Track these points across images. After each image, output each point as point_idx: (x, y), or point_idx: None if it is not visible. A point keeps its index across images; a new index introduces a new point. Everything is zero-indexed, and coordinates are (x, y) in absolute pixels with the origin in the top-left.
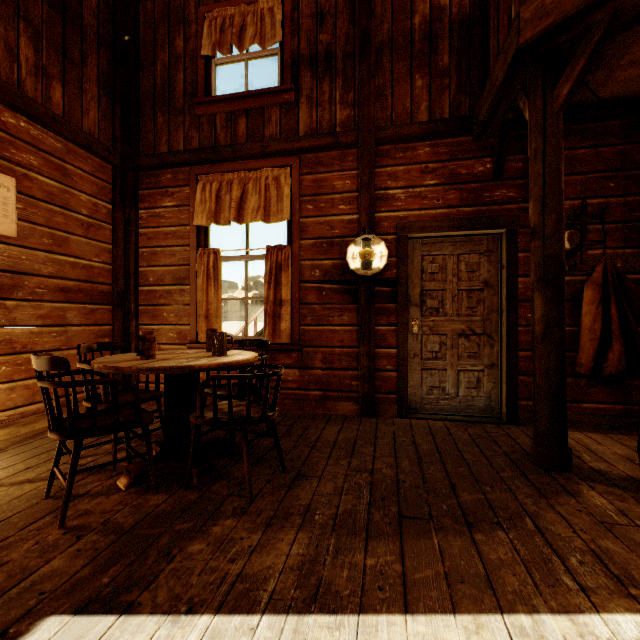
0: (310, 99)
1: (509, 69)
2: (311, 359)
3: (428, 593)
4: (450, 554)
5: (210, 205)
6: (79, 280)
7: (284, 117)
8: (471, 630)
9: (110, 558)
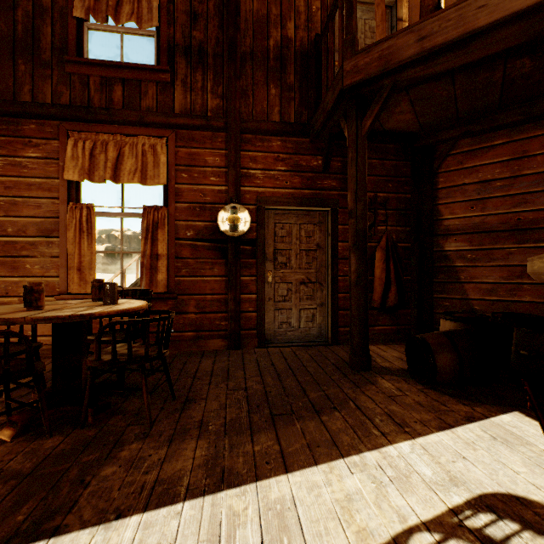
0: (185, 83)
1: (336, 100)
2: (186, 305)
3: (299, 458)
4: (309, 432)
5: (83, 162)
6: None
7: (160, 94)
8: (327, 471)
9: (18, 500)
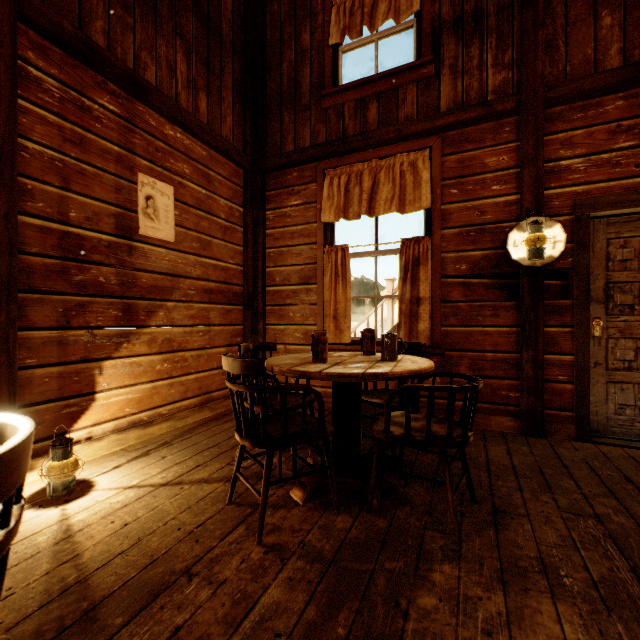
0: (454, 68)
1: None
2: (455, 364)
3: None
4: None
5: (338, 200)
6: (218, 282)
7: (421, 94)
8: None
9: (330, 597)
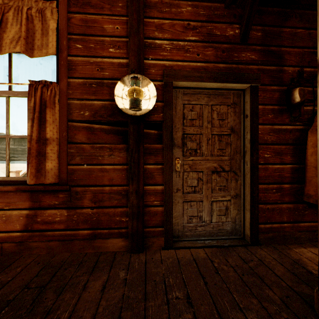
0: None
1: None
2: (80, 198)
3: None
4: None
5: None
6: None
7: None
8: None
9: None
